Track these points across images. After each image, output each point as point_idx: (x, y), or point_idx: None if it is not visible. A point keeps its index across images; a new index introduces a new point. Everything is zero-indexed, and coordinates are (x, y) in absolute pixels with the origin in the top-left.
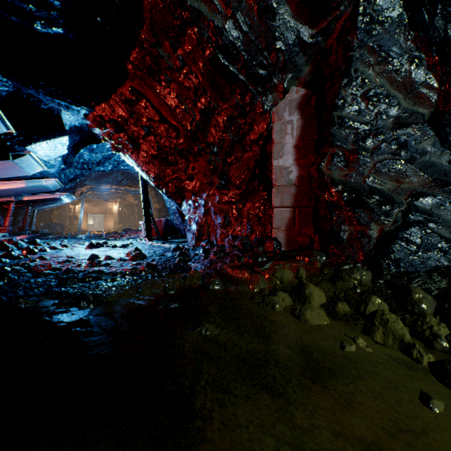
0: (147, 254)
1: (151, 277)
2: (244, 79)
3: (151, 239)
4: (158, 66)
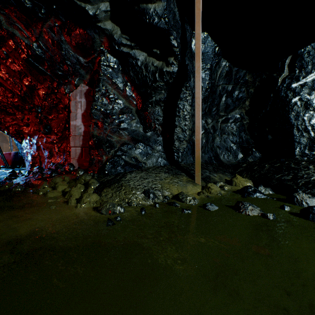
0: None
1: None
2: (51, 75)
3: None
4: None
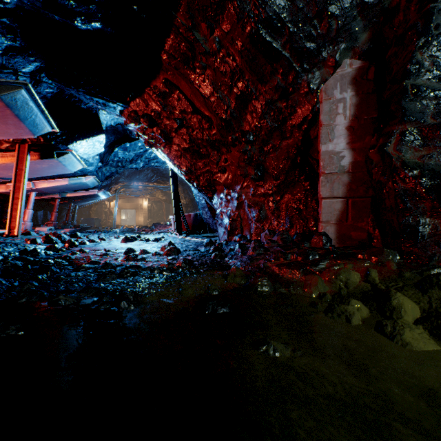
0: (180, 248)
1: (190, 274)
2: (288, 56)
3: (181, 234)
4: (193, 52)
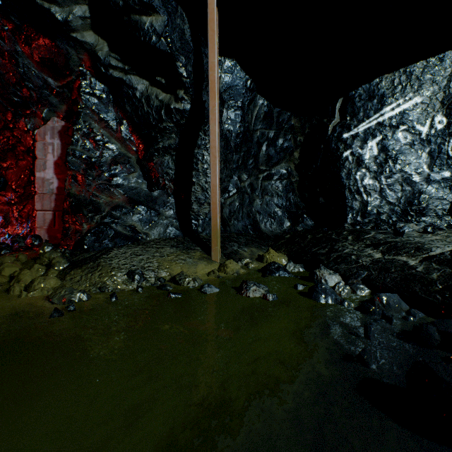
0: None
1: None
2: (1, 101)
3: None
4: None
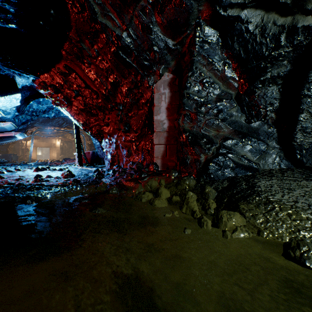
0: (76, 174)
1: (75, 187)
2: (136, 67)
3: (82, 165)
4: (82, 54)
